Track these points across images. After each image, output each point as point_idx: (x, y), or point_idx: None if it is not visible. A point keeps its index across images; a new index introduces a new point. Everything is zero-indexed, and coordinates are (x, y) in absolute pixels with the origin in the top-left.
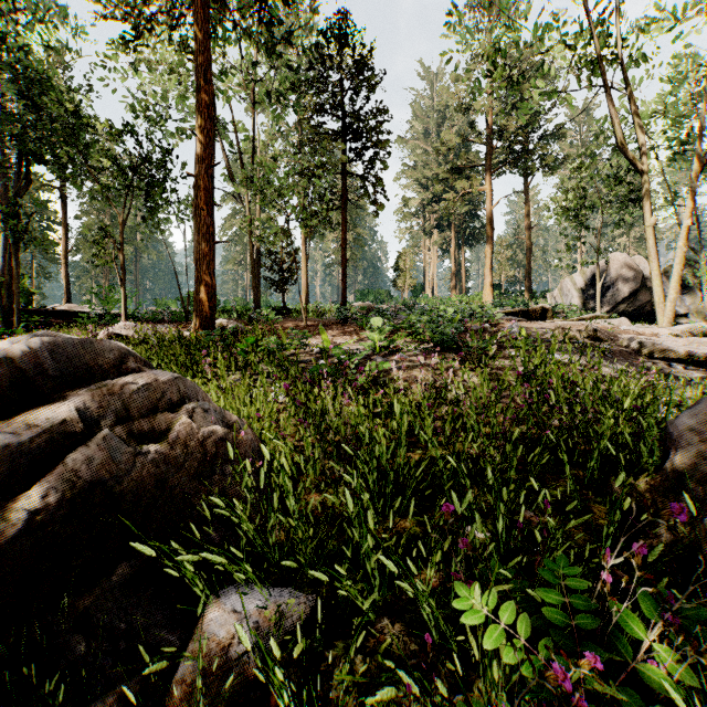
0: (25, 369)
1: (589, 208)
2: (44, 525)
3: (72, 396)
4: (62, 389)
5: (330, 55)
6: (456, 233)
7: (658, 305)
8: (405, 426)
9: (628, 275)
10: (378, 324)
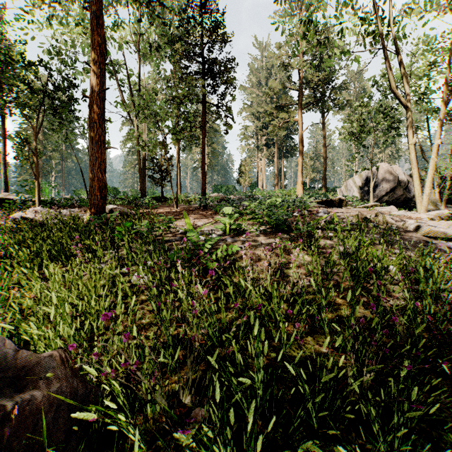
0: None
1: (366, 133)
2: None
3: None
4: None
5: (194, 17)
6: (278, 149)
7: (418, 198)
8: (265, 350)
9: (389, 177)
10: (228, 211)
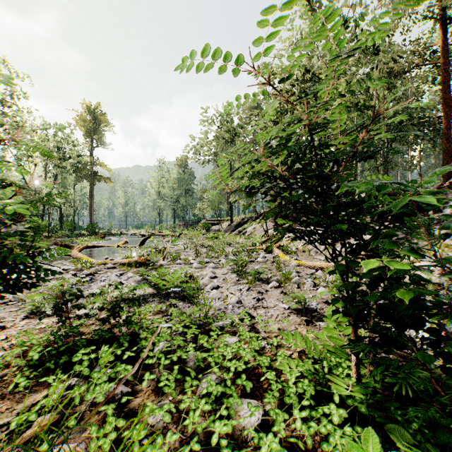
0: None
1: None
2: None
3: None
4: None
5: None
6: None
7: None
8: None
9: None
10: None
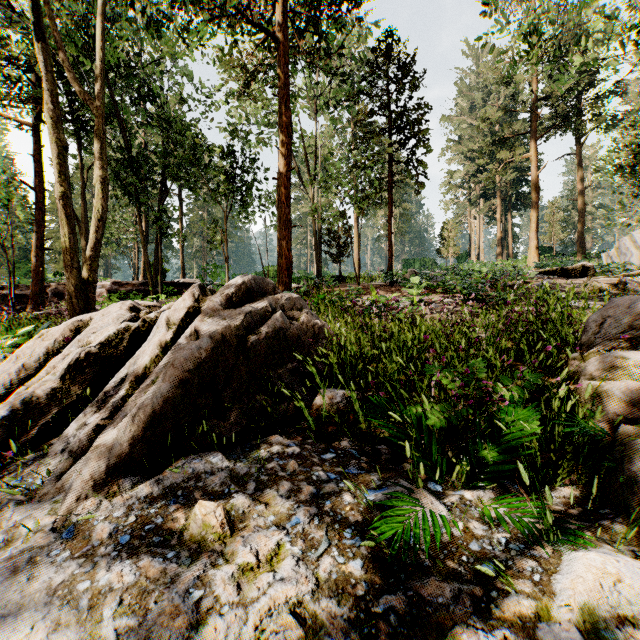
0: (249, 287)
1: None
2: (269, 338)
3: (265, 298)
4: (258, 297)
5: (378, 67)
6: (503, 200)
7: None
8: (422, 330)
9: None
10: (415, 281)
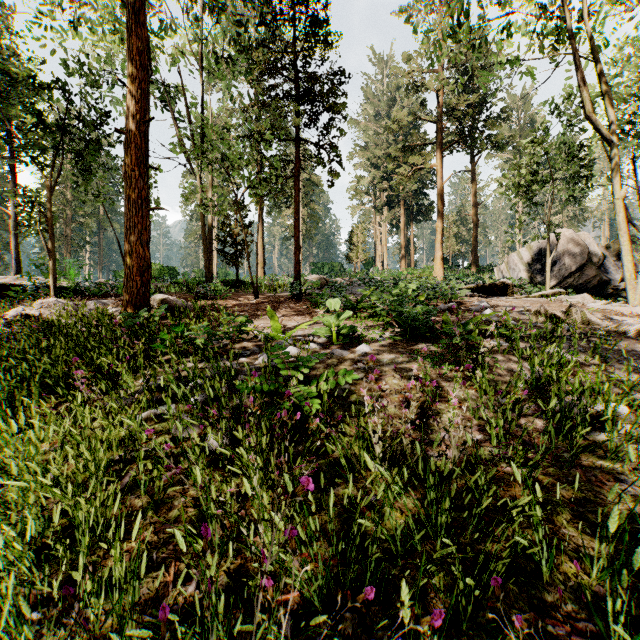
0: None
1: (541, 183)
2: None
3: None
4: None
5: (282, 12)
6: (405, 210)
7: (629, 282)
8: None
9: (574, 250)
10: (335, 307)
